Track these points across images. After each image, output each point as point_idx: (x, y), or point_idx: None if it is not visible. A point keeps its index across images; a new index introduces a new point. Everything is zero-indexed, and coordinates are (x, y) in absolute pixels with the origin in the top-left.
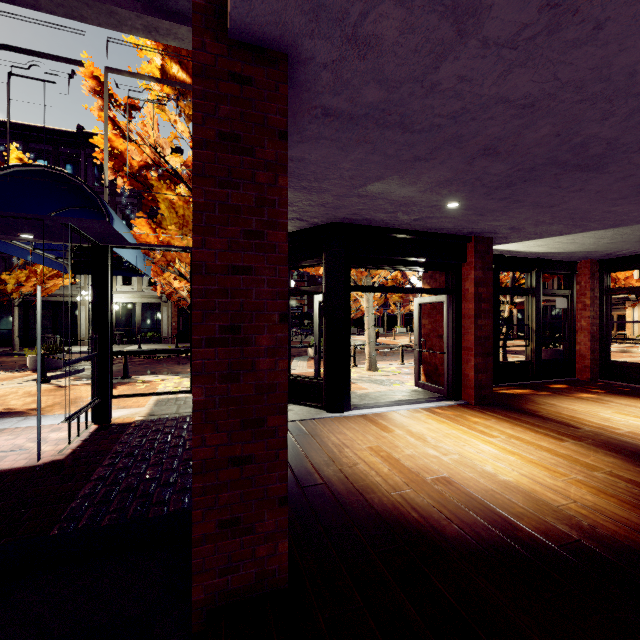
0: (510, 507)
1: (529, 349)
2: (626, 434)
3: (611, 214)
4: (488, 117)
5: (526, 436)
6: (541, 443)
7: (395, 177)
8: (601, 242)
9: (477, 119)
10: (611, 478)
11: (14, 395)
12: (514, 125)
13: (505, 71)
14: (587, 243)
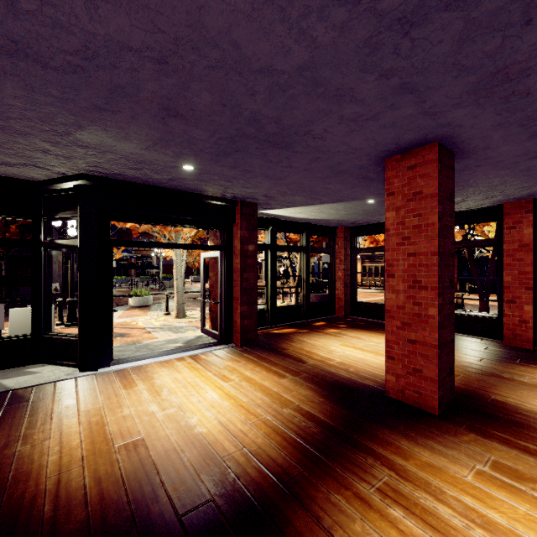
0: (174, 469)
1: (301, 295)
2: (335, 364)
3: (330, 190)
4: (130, 67)
5: (258, 376)
6: (264, 382)
7: (97, 128)
8: (341, 213)
9: (120, 67)
10: (293, 413)
11: None
12: (169, 84)
13: (88, 2)
14: (332, 213)
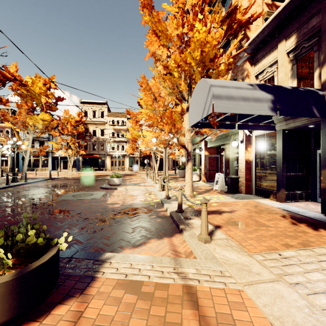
0: None
1: None
2: None
3: None
4: None
5: None
6: None
7: None
8: None
9: None
10: None
11: (265, 235)
12: None
13: None
14: None
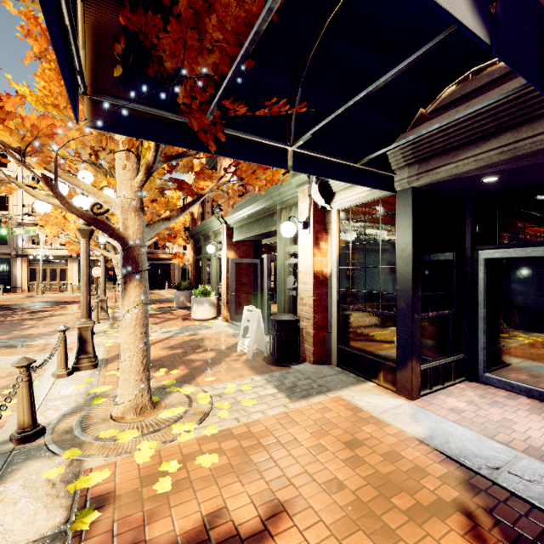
0: None
1: None
2: None
3: None
4: None
5: None
6: None
7: None
8: None
9: None
10: None
11: None
12: None
13: None
14: None
